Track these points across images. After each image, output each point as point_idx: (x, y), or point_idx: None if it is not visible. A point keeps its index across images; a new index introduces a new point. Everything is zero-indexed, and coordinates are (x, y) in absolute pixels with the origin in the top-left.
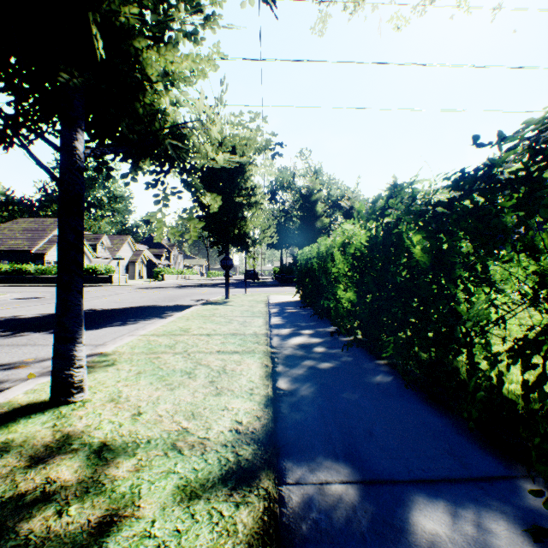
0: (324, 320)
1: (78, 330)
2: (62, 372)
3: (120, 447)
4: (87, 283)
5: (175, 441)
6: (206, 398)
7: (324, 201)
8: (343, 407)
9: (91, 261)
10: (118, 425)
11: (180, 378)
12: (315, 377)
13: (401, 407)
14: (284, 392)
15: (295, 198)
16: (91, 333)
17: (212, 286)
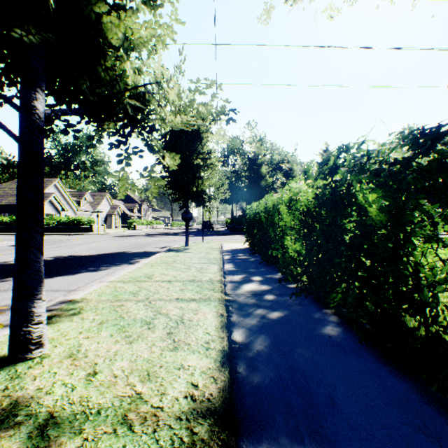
0: (271, 267)
1: (37, 287)
2: (19, 329)
3: (67, 420)
4: (72, 232)
5: (126, 412)
6: (163, 354)
7: (267, 164)
8: (300, 365)
9: (76, 214)
10: (70, 388)
11: (139, 328)
12: (268, 328)
13: (358, 365)
14: (240, 346)
15: (244, 161)
16: (67, 278)
17: (175, 234)
